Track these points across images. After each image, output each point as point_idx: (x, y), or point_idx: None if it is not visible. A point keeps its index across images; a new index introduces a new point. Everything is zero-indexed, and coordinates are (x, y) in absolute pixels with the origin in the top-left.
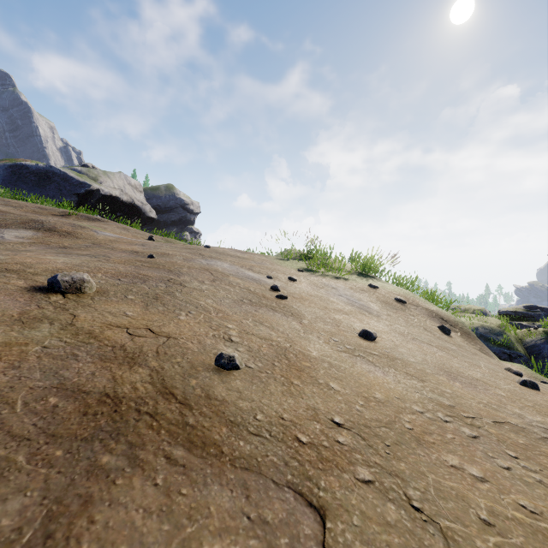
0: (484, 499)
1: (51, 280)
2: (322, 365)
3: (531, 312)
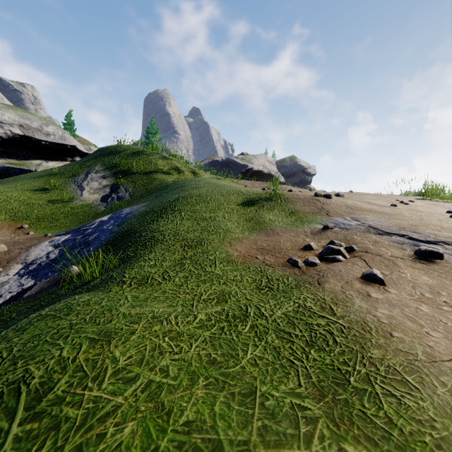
0: None
1: (337, 194)
2: (422, 210)
3: None
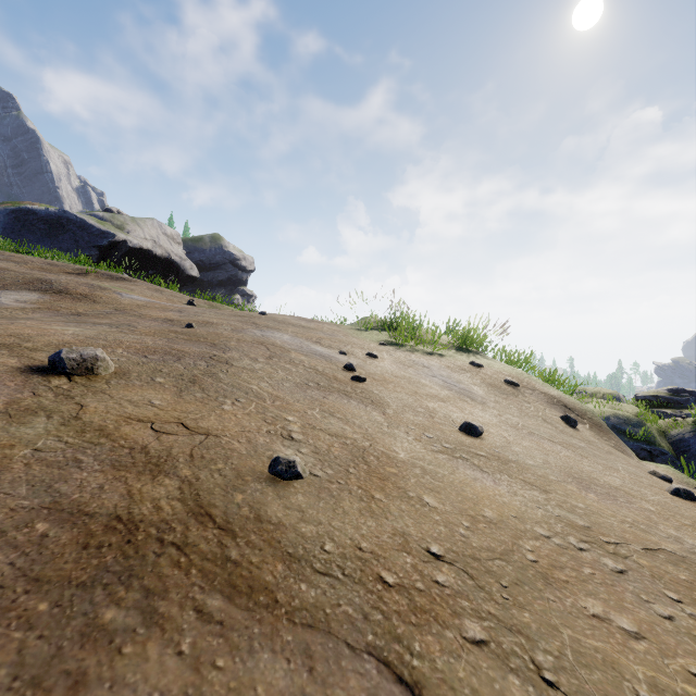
0: (641, 666)
1: (53, 358)
2: (412, 471)
3: (677, 396)
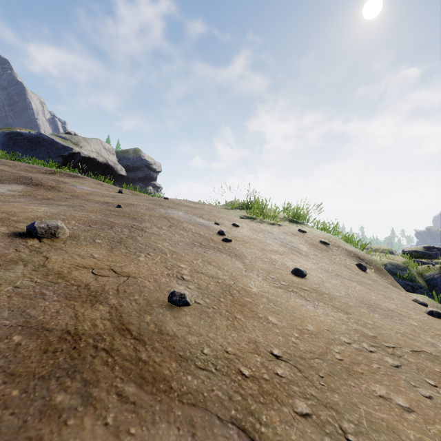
0: (412, 430)
1: (29, 227)
2: (261, 300)
3: (429, 251)
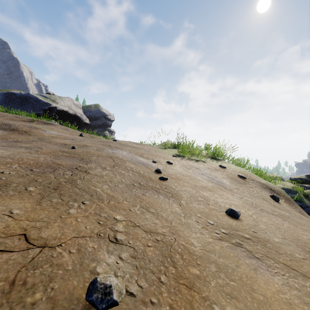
0: None
1: None
2: (210, 269)
3: None
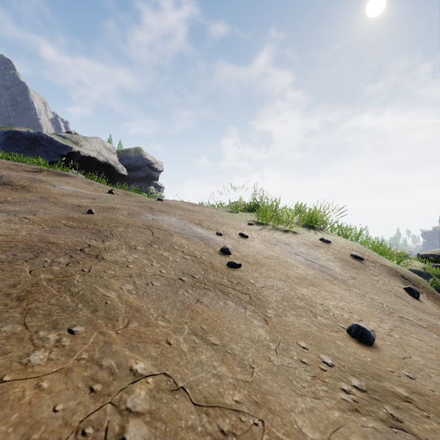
0: None
1: None
2: None
3: None
